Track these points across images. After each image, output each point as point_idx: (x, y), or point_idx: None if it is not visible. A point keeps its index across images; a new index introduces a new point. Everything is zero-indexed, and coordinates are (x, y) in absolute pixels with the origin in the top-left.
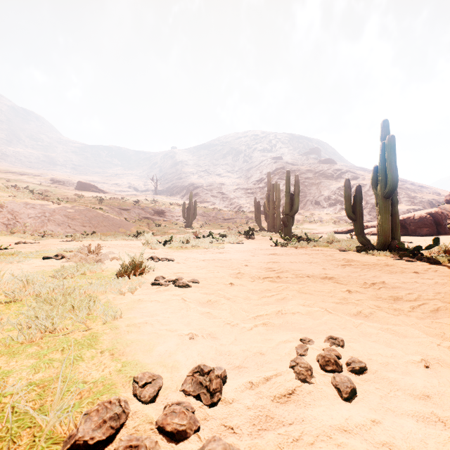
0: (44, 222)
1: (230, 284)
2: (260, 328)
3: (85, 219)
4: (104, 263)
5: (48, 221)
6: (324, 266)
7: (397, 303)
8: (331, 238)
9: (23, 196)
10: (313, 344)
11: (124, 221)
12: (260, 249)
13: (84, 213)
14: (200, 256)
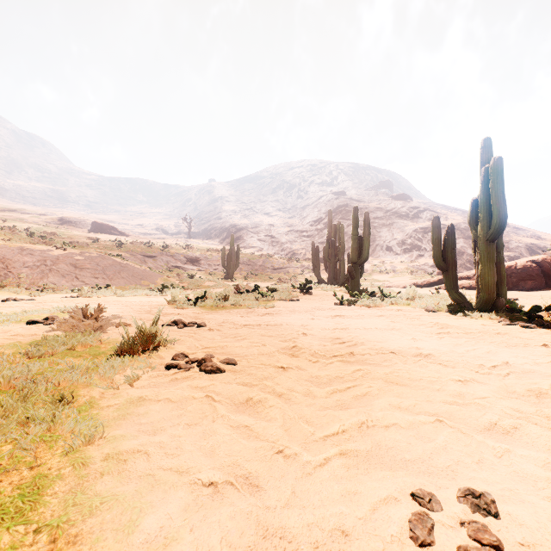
0: (44, 273)
1: (283, 367)
2: (336, 462)
3: (97, 268)
4: (105, 331)
5: (50, 271)
6: (413, 336)
7: (544, 403)
8: (412, 293)
9: (20, 240)
10: (439, 509)
11: (147, 272)
12: (321, 309)
13: (96, 261)
14: (241, 320)
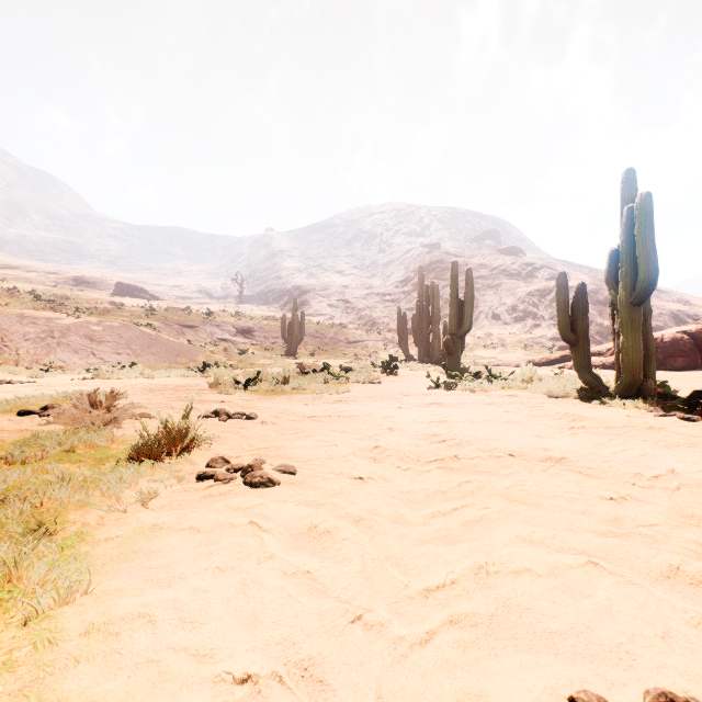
0: (51, 347)
1: (361, 477)
2: (444, 638)
3: (120, 341)
4: (119, 426)
5: (58, 345)
6: (536, 431)
7: None
8: (529, 373)
9: (20, 304)
10: None
11: (185, 346)
12: (411, 395)
13: (118, 332)
14: (305, 410)
